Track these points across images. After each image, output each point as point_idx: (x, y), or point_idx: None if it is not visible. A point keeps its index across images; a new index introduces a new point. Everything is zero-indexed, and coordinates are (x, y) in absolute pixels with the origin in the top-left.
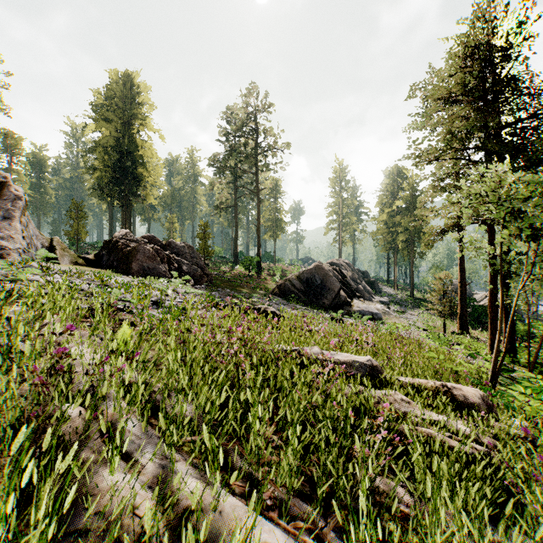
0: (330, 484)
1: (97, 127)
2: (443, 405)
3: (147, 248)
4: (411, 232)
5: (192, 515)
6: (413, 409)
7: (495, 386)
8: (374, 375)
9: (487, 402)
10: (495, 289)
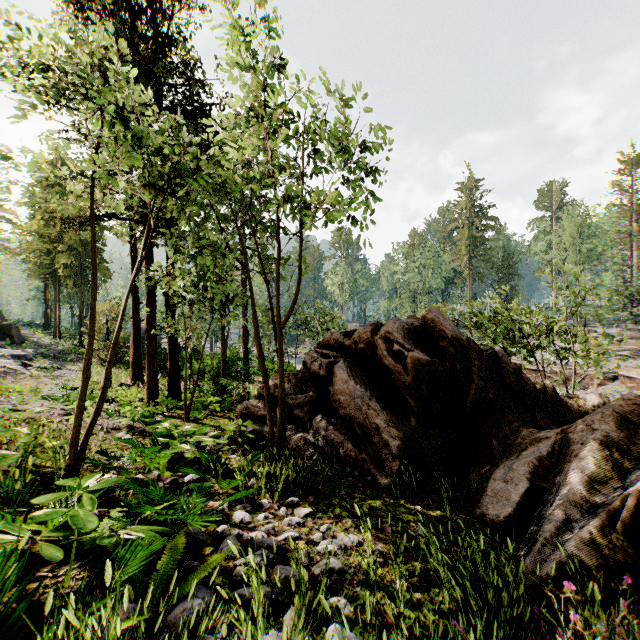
0: None
1: None
2: None
3: None
4: (80, 255)
5: None
6: None
7: (77, 473)
8: None
9: None
10: (154, 313)
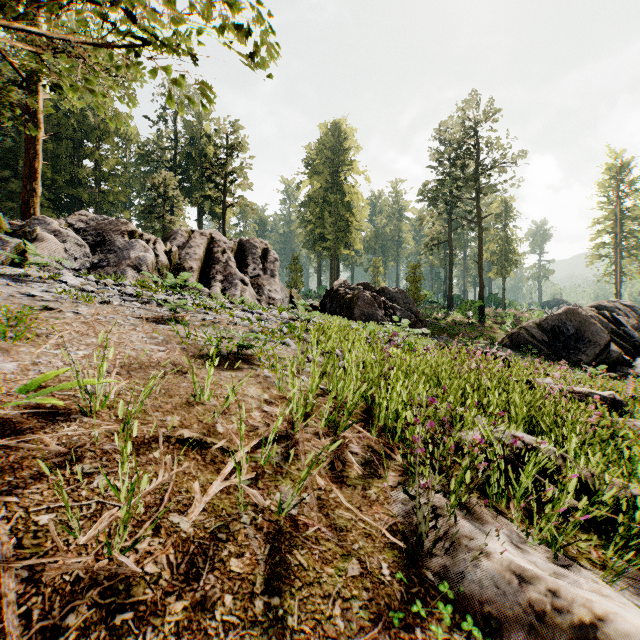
0: None
1: (311, 183)
2: None
3: (366, 295)
4: None
5: (463, 417)
6: None
7: None
8: (615, 408)
9: None
10: None
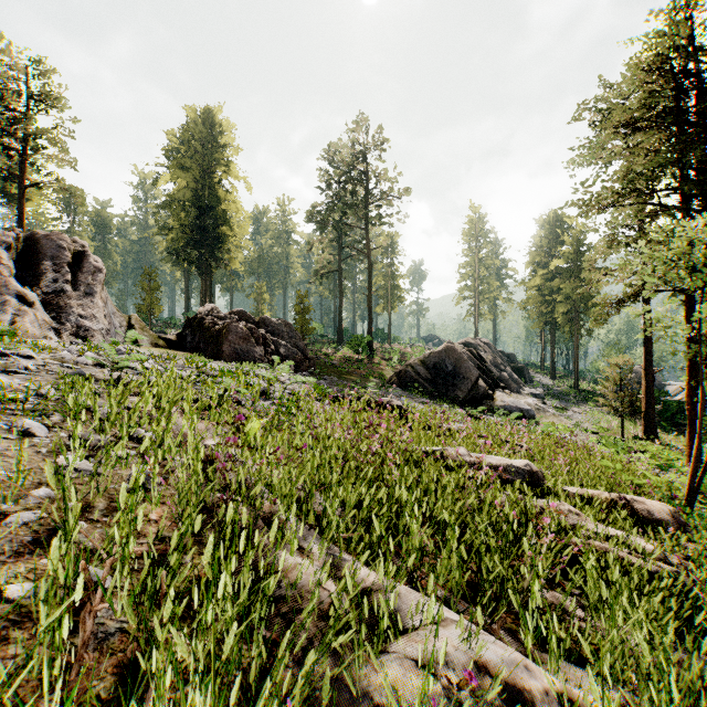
0: (493, 591)
1: (173, 178)
2: (621, 519)
3: (239, 326)
4: (574, 302)
5: (371, 594)
6: (584, 522)
7: (692, 506)
8: (534, 482)
9: (678, 519)
10: (695, 380)
